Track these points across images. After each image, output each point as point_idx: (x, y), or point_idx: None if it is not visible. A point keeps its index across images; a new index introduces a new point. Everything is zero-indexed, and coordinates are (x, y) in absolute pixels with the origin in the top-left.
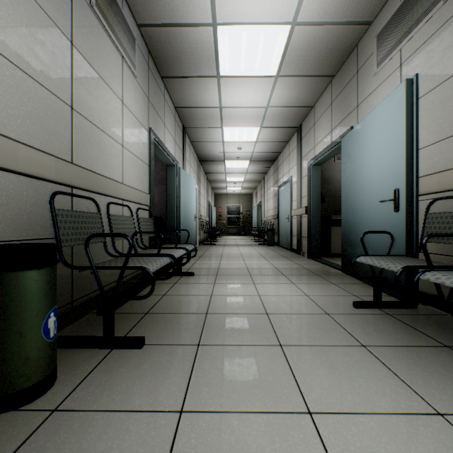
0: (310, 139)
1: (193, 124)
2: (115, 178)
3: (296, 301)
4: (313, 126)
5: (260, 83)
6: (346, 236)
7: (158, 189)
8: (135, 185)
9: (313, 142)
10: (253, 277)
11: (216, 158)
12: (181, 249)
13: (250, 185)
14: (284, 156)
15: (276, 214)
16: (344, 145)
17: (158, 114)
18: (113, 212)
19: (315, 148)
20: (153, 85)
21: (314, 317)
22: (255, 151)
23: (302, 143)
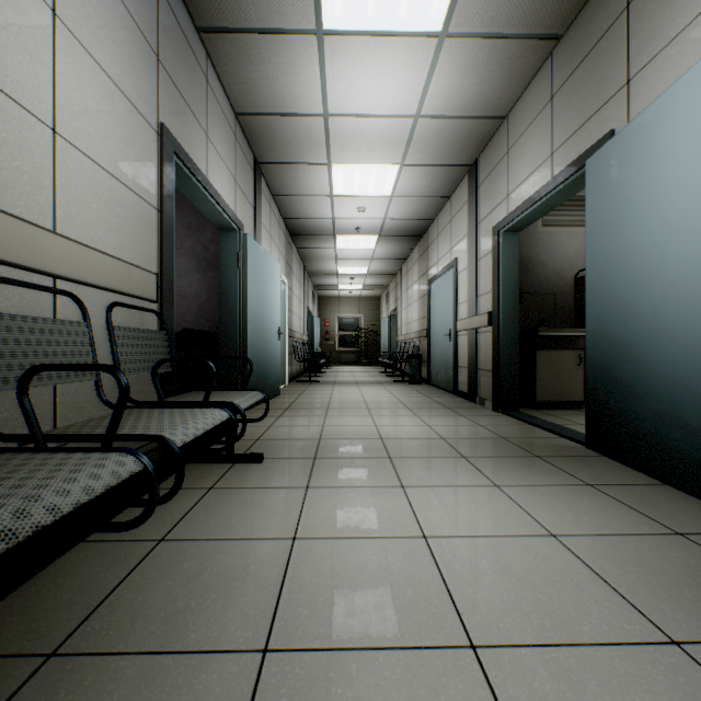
0: (498, 182)
1: (274, 156)
2: (14, 211)
3: (538, 563)
4: (506, 155)
5: (406, 52)
6: (601, 370)
7: (208, 278)
8: (109, 247)
9: (504, 187)
10: (398, 464)
11: (319, 230)
12: (216, 409)
13: (377, 282)
14: (440, 225)
15: (424, 328)
16: (594, 171)
17: (188, 106)
18: (7, 308)
19: (510, 197)
20: (175, 37)
21: (646, 670)
22: (388, 217)
23: (480, 193)
